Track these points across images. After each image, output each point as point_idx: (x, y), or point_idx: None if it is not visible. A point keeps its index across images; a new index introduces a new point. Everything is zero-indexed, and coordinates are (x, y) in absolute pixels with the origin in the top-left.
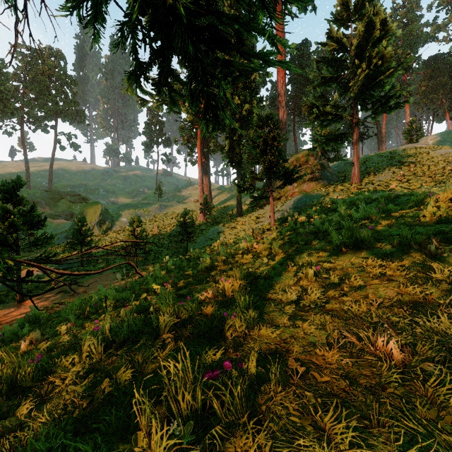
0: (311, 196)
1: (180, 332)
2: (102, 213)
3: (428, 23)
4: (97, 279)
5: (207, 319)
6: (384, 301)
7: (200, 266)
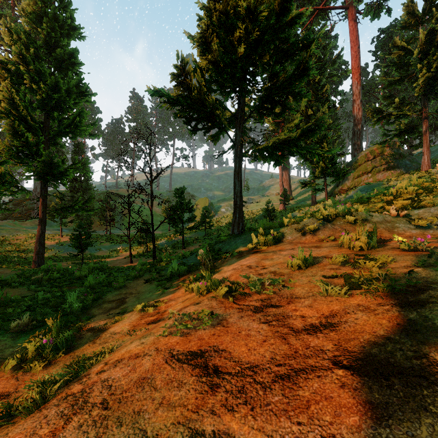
0: (373, 186)
1: None
2: (209, 205)
3: None
4: None
5: None
6: None
7: None
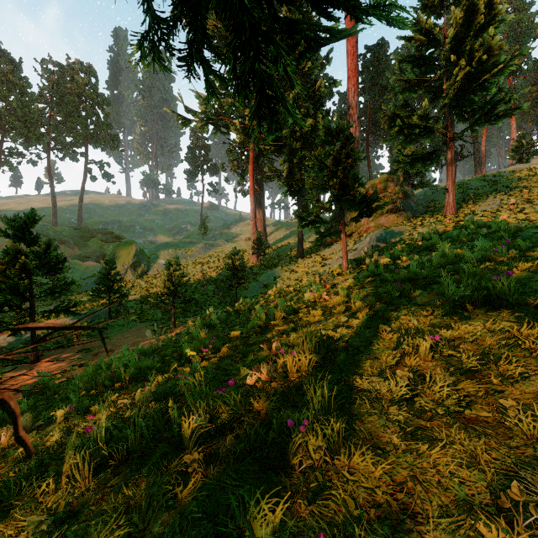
0: (393, 232)
1: (215, 446)
2: (136, 254)
3: None
4: (127, 334)
5: (260, 422)
6: None
7: (251, 324)
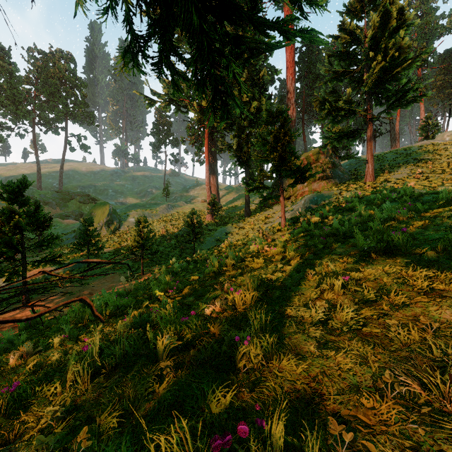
0: (323, 195)
1: (182, 358)
2: (110, 213)
3: (444, 15)
4: (103, 280)
5: (215, 340)
6: (441, 326)
7: (207, 270)
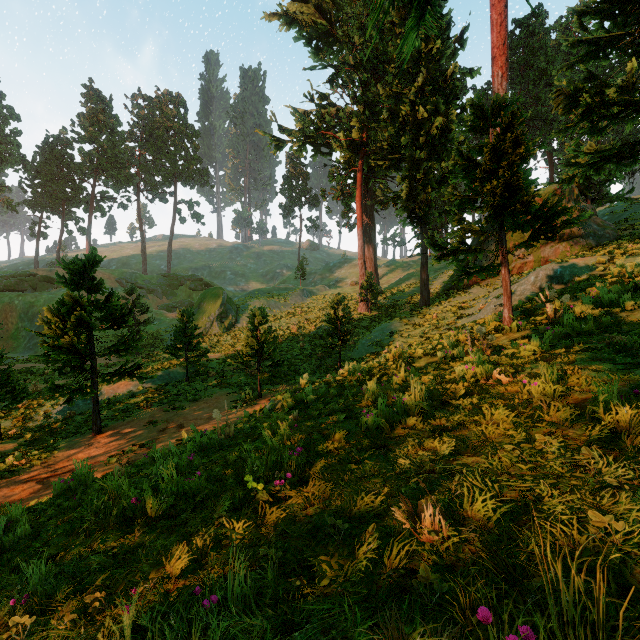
0: (574, 266)
1: None
2: (223, 303)
3: None
4: (203, 404)
5: None
6: None
7: (363, 422)
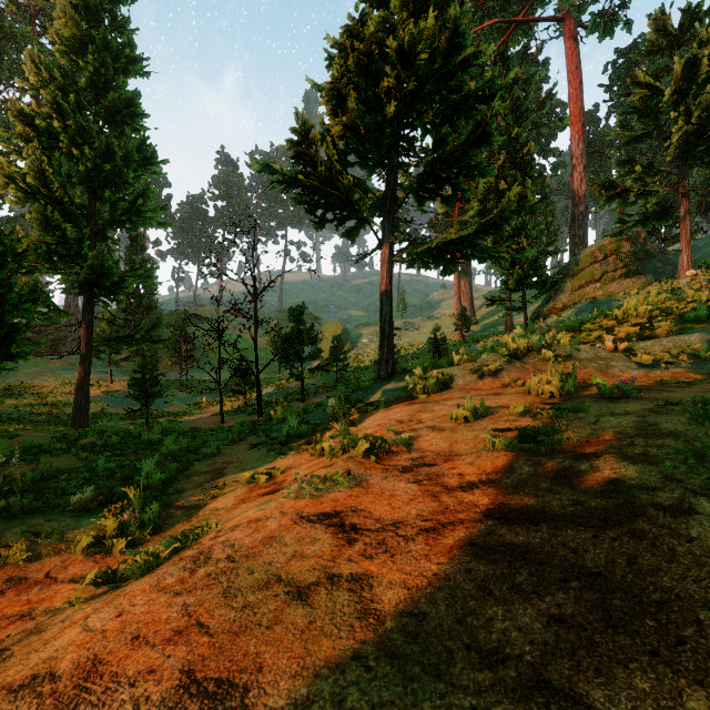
0: (601, 303)
1: None
2: (342, 334)
3: None
4: None
5: None
6: None
7: None
